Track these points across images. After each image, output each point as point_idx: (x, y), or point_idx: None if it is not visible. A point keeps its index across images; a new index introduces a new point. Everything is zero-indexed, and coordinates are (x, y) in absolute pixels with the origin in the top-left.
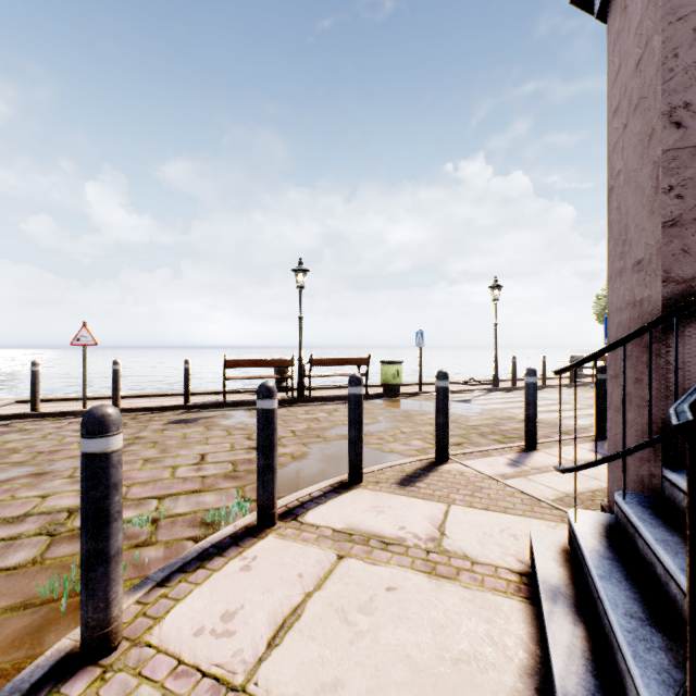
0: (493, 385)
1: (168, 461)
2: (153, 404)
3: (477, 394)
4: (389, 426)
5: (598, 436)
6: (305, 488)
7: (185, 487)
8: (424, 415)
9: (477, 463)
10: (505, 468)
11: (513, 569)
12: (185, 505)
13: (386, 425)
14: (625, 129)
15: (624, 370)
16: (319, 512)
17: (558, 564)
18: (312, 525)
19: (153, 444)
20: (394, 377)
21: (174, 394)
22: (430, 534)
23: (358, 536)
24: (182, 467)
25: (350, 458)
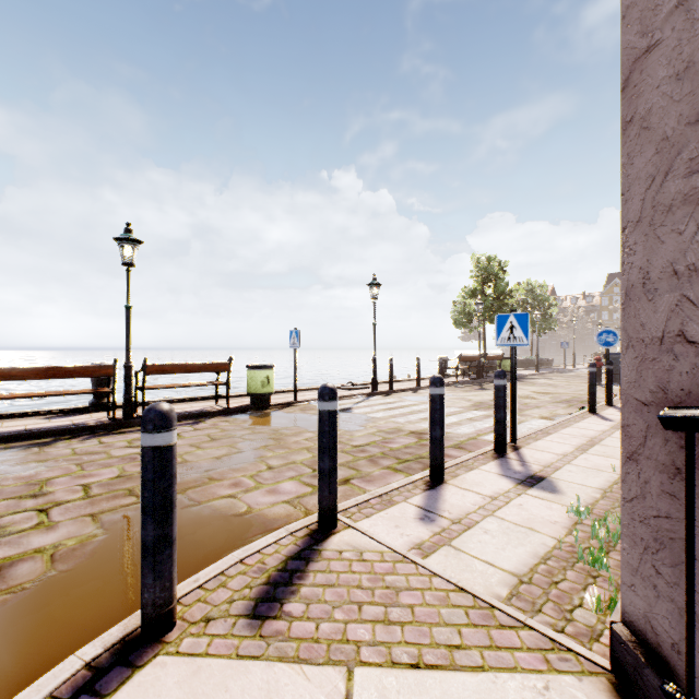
0: (372, 389)
1: None
2: None
3: (357, 400)
4: (252, 459)
5: (497, 451)
6: None
7: None
8: (300, 435)
9: (379, 524)
10: (418, 527)
11: None
12: None
13: (248, 457)
14: None
15: None
16: None
17: None
18: None
19: None
20: (263, 385)
21: None
22: None
23: None
24: None
25: (144, 585)
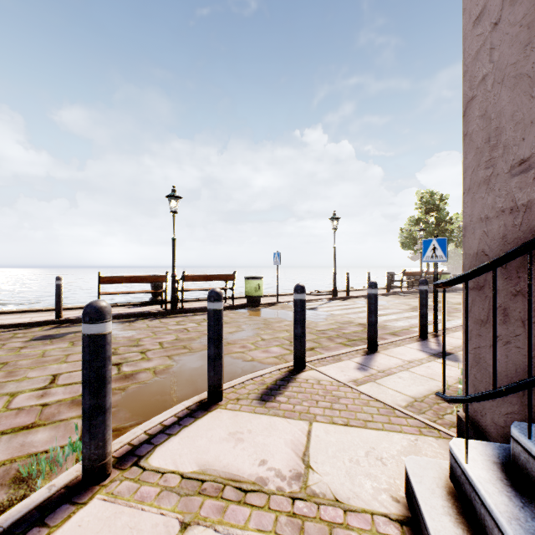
0: (332, 295)
1: (9, 387)
2: (22, 319)
3: (322, 302)
4: (251, 334)
5: (421, 336)
6: (157, 415)
7: (15, 422)
8: (281, 322)
9: (331, 369)
10: (355, 372)
11: (391, 514)
12: (3, 450)
13: (249, 333)
14: (497, 27)
15: (531, 281)
16: (168, 449)
17: (453, 522)
18: (156, 472)
19: (2, 365)
20: (256, 290)
21: (49, 309)
22: (294, 469)
23: (211, 483)
24: (23, 393)
25: (209, 376)
